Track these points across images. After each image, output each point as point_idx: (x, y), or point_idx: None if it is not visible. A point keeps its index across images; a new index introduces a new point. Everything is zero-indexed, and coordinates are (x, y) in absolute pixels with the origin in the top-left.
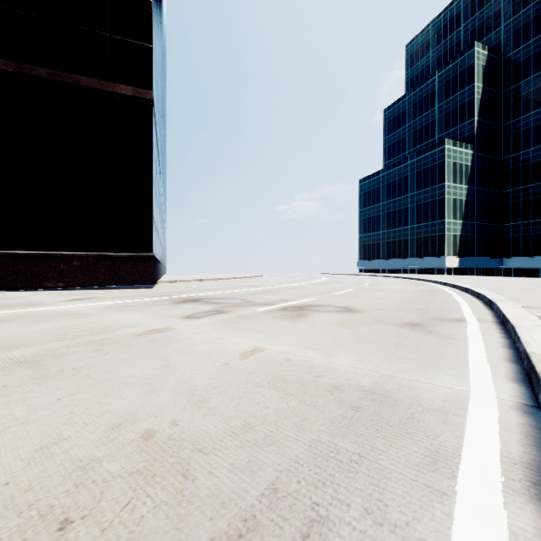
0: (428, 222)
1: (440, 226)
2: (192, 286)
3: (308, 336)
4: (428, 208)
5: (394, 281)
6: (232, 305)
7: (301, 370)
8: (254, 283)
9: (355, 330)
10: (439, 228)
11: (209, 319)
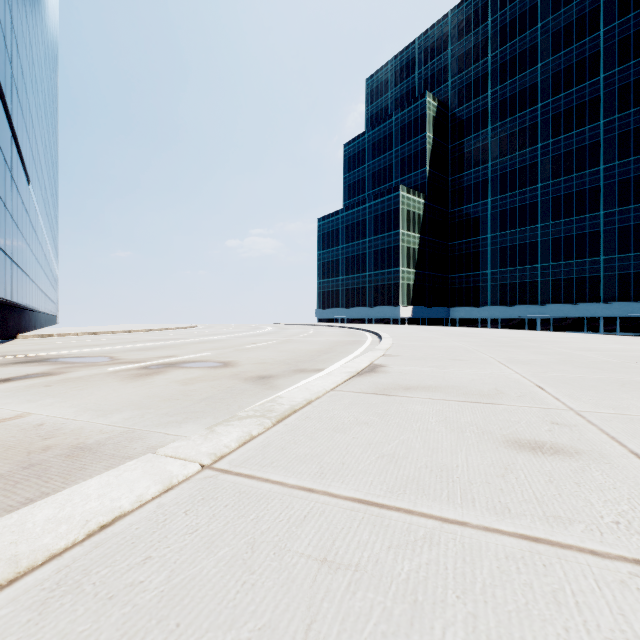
0: (384, 270)
1: (396, 275)
2: (66, 342)
3: (116, 397)
4: (384, 255)
5: (337, 331)
6: (83, 365)
7: (35, 434)
8: (167, 336)
9: (189, 386)
10: (394, 276)
11: (14, 384)
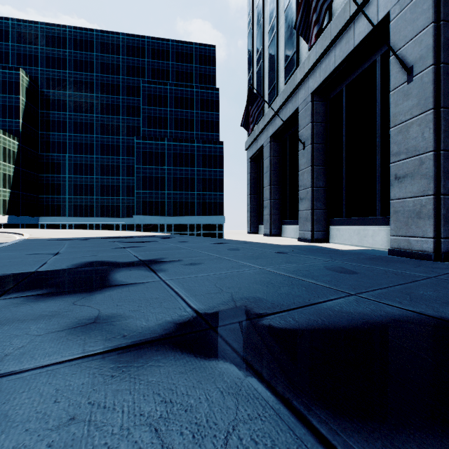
0: None
1: None
2: None
3: None
4: None
5: None
6: None
7: None
8: None
9: None
10: None
11: None
